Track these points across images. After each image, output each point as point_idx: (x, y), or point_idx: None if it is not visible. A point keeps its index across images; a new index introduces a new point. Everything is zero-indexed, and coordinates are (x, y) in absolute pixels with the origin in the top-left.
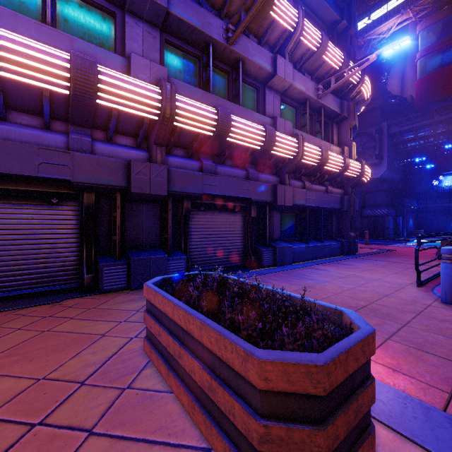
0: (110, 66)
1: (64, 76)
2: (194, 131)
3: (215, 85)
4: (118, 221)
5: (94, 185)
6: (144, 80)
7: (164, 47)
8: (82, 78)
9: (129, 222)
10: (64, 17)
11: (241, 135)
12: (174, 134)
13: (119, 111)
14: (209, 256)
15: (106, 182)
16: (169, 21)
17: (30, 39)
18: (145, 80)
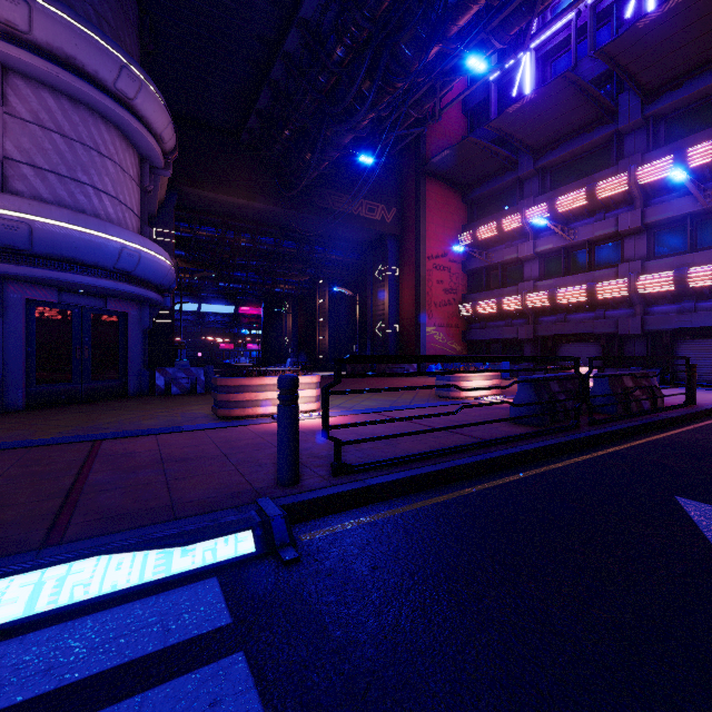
0: (609, 276)
1: (584, 295)
2: (659, 291)
3: (711, 232)
4: (615, 349)
5: (602, 333)
6: (625, 275)
7: (656, 235)
8: (589, 294)
9: (626, 349)
10: (598, 257)
11: (703, 280)
12: (648, 295)
13: (610, 297)
14: (698, 375)
15: (607, 331)
16: (649, 225)
17: (574, 287)
18: (626, 274)
